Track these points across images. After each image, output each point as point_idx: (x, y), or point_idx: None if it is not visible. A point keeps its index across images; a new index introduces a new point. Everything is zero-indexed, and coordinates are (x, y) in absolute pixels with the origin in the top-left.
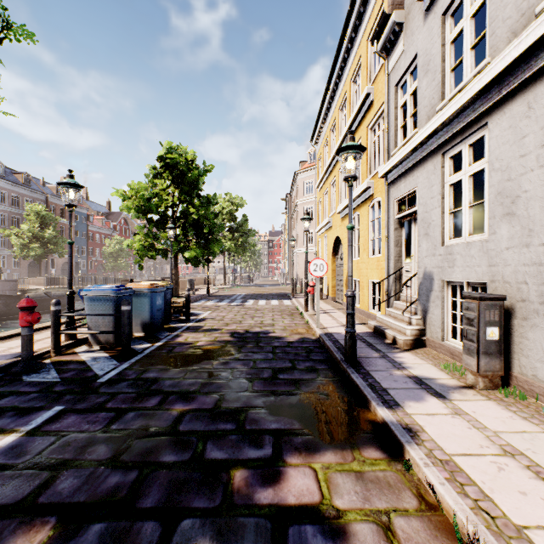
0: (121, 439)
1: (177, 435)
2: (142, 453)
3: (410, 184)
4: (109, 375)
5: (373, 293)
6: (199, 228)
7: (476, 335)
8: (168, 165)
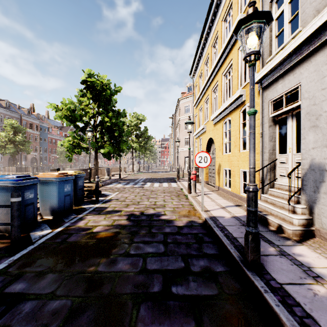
0: None
1: None
2: None
3: (291, 82)
4: None
5: (243, 180)
6: (112, 132)
7: None
8: (89, 86)
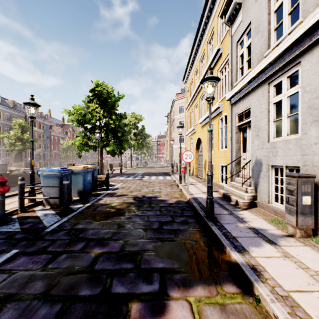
0: (53, 276)
1: (93, 273)
2: (66, 288)
3: (246, 103)
4: (53, 226)
5: (221, 172)
6: (115, 133)
7: (295, 201)
8: (96, 94)
